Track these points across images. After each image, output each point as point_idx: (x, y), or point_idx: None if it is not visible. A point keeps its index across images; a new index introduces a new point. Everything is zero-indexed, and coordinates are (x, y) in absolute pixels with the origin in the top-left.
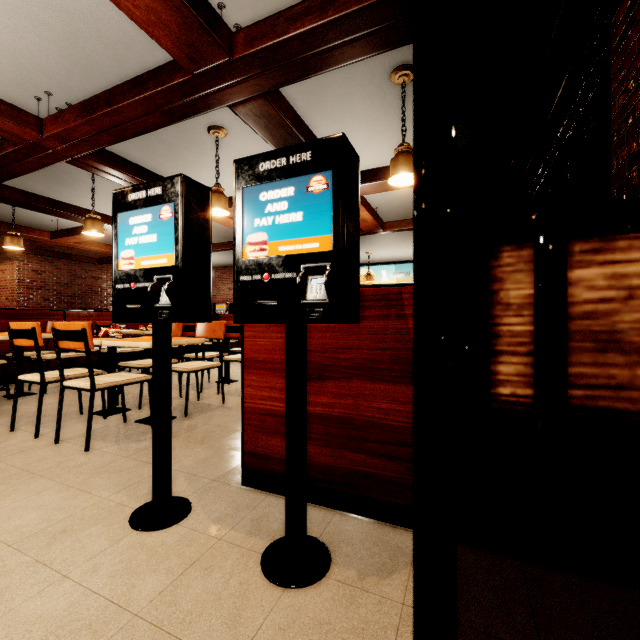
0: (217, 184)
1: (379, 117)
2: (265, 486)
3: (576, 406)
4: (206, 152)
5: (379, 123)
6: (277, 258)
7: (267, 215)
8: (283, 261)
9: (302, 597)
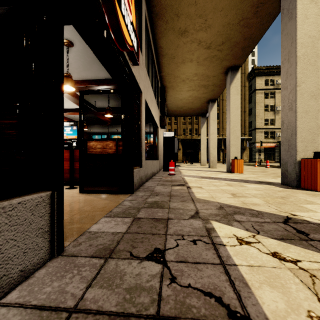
0: None
1: (105, 94)
2: (66, 184)
3: (90, 153)
4: None
5: (106, 96)
6: (68, 138)
7: (66, 131)
8: (69, 139)
9: (72, 189)
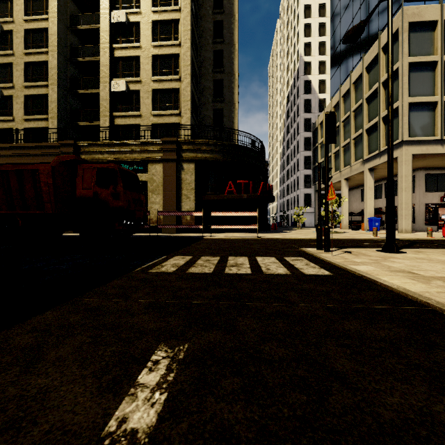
0: None
1: None
2: None
3: None
4: None
5: None
6: None
7: None
8: None
9: None
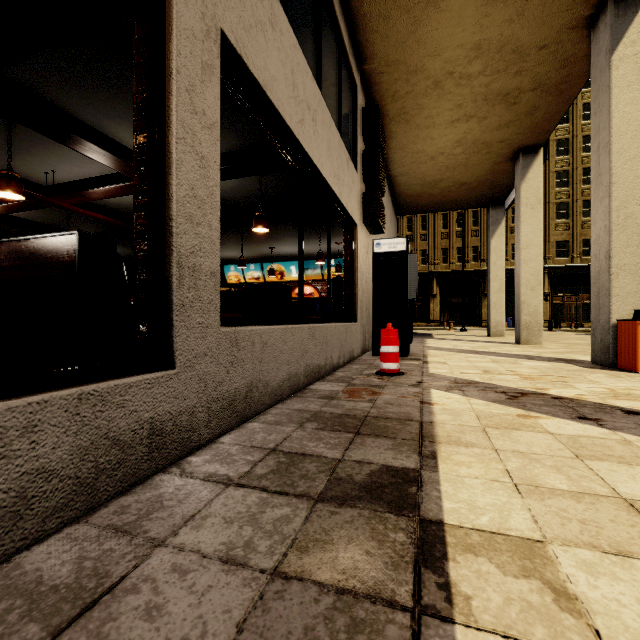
0: (9, 168)
1: None
2: None
3: None
4: (16, 136)
5: None
6: None
7: None
8: None
9: None
